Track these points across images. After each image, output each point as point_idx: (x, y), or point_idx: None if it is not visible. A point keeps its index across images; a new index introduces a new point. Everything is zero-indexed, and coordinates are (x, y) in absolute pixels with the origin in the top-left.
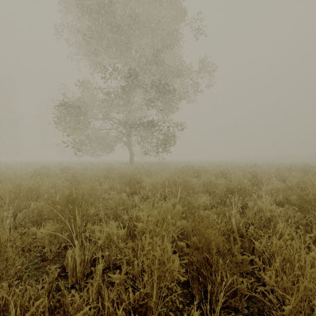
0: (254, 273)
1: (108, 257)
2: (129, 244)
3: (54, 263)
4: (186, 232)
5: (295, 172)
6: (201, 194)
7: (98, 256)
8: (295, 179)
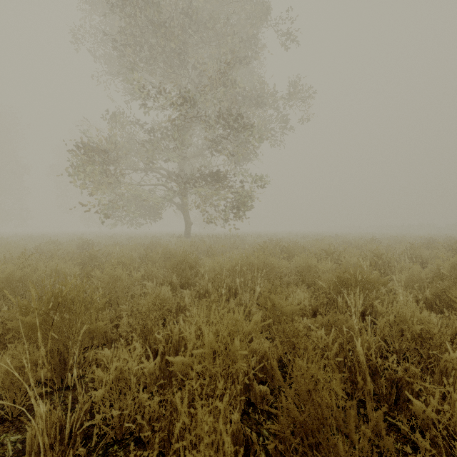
0: (406, 456)
1: (120, 419)
2: (157, 398)
3: (16, 429)
4: (270, 361)
5: (439, 250)
6: (295, 287)
7: (95, 421)
8: (446, 262)
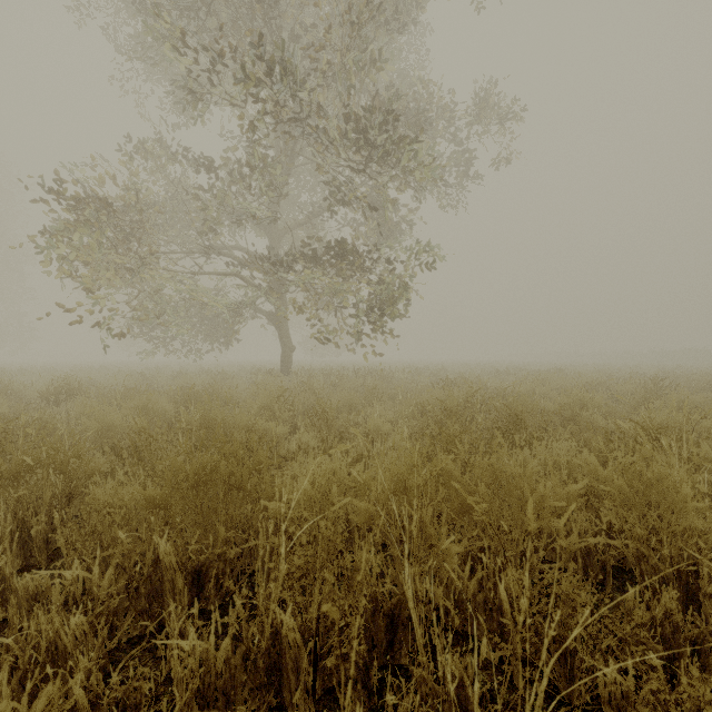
0: None
1: None
2: None
3: None
4: None
5: None
6: None
7: None
8: None
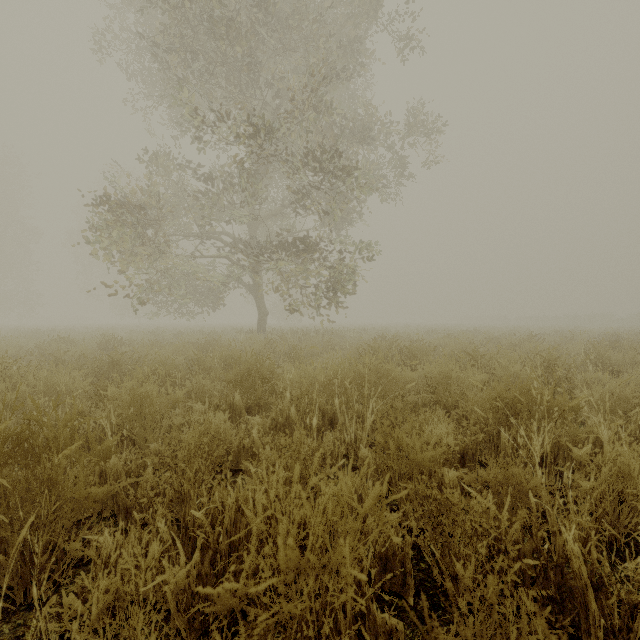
0: None
1: None
2: None
3: None
4: (398, 556)
5: (636, 352)
6: (429, 414)
7: None
8: None
